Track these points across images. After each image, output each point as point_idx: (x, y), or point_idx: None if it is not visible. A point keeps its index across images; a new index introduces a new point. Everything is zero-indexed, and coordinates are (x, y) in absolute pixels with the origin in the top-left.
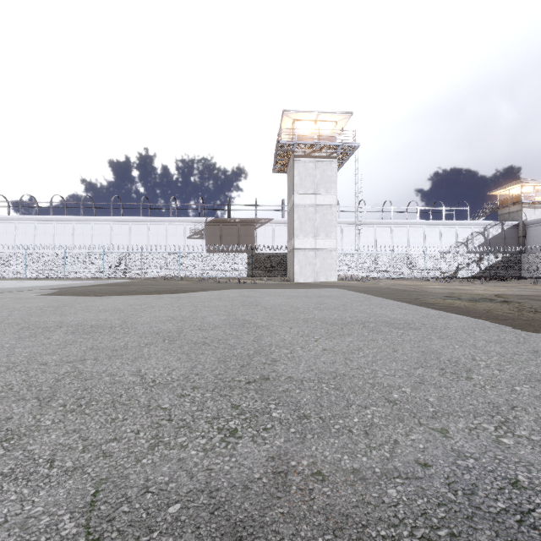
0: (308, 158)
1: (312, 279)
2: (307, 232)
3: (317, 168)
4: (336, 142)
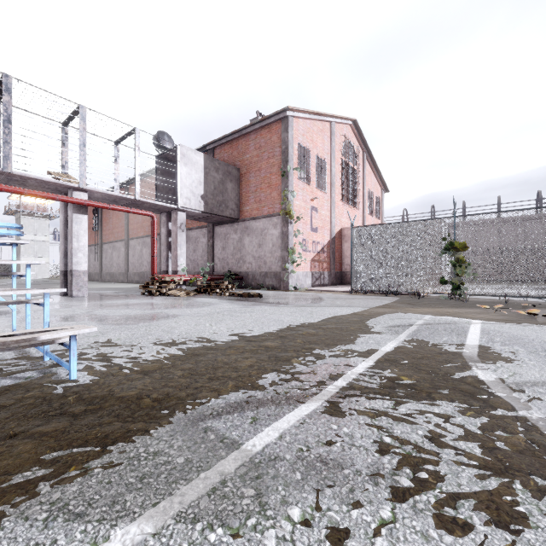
0: (31, 216)
1: (33, 277)
2: (30, 254)
3: (37, 222)
4: (48, 213)
